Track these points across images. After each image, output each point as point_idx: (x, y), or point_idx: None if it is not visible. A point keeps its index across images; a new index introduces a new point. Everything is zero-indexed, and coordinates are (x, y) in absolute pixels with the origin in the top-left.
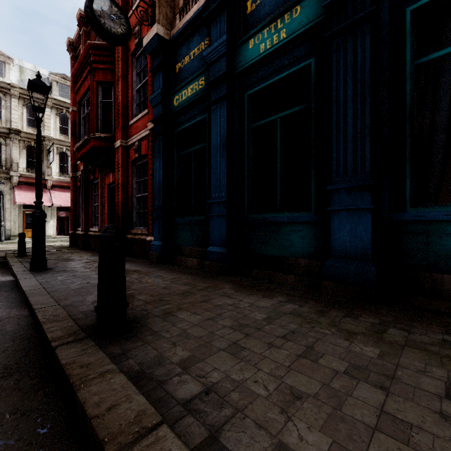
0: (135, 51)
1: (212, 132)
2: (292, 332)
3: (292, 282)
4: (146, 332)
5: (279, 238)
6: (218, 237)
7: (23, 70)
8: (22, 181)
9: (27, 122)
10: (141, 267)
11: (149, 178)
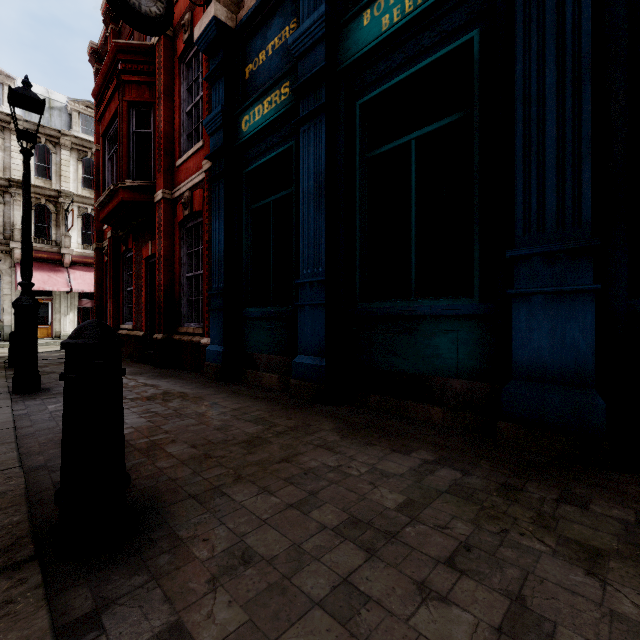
0: (185, 53)
1: (302, 169)
2: (464, 546)
3: (439, 419)
4: (163, 541)
5: (415, 343)
6: (312, 339)
7: None
8: None
9: (36, 171)
10: (189, 387)
11: (205, 247)
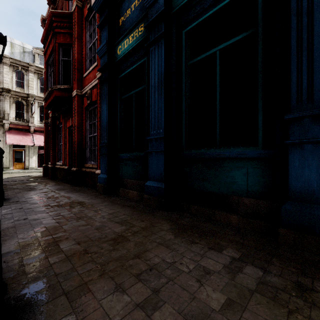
0: (88, 16)
1: (150, 72)
2: None
3: (236, 223)
4: None
5: (219, 174)
6: (156, 172)
7: (13, 45)
8: (12, 127)
9: (16, 84)
10: (87, 198)
11: (98, 120)
